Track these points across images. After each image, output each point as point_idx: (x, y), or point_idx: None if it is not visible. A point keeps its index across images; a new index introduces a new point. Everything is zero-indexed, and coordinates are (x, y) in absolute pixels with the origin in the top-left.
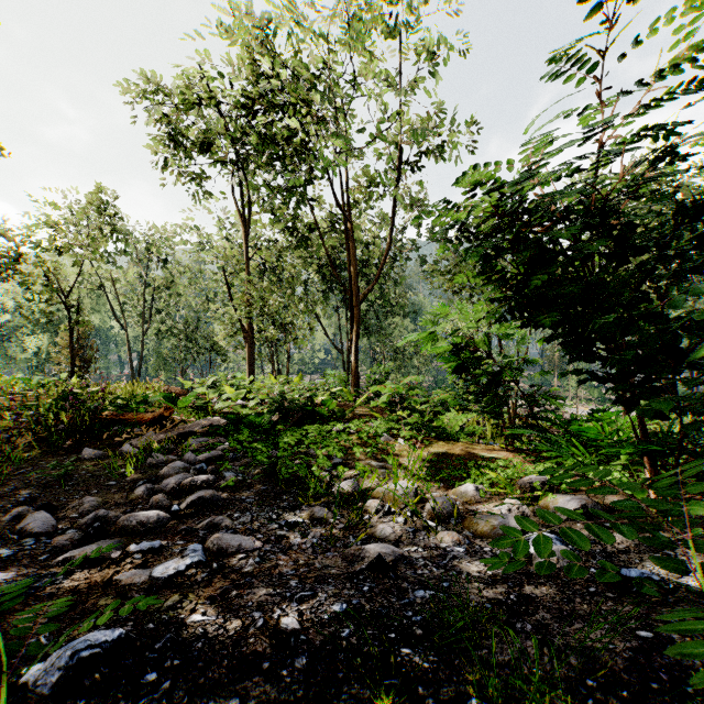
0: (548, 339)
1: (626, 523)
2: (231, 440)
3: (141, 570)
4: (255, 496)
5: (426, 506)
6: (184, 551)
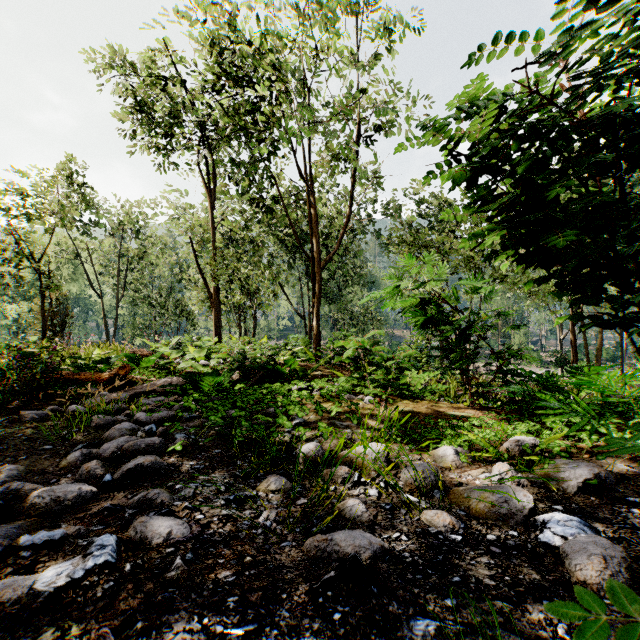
0: (541, 279)
1: None
2: (186, 399)
3: (23, 576)
4: (205, 462)
5: (401, 474)
6: (89, 547)
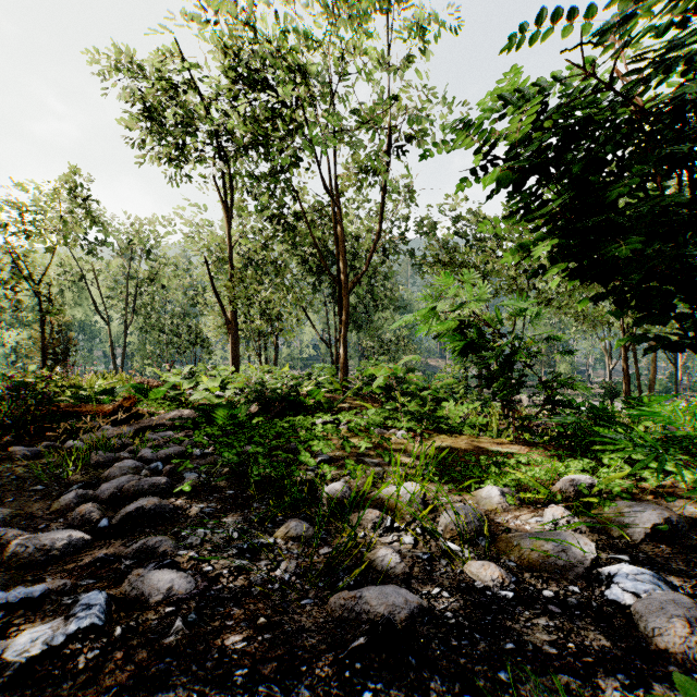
0: (600, 296)
1: None
2: (198, 434)
3: None
4: (217, 504)
5: (440, 519)
6: (72, 606)
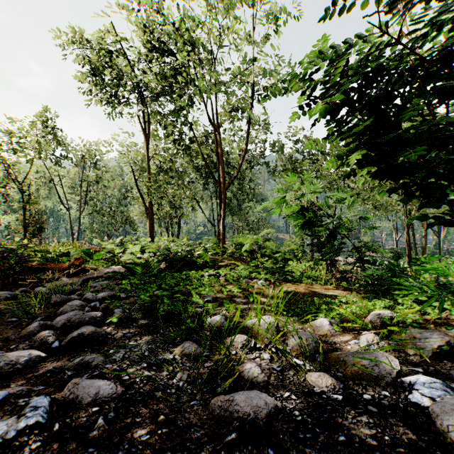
0: (398, 187)
1: None
2: (124, 283)
3: None
4: (135, 331)
5: (288, 341)
6: (24, 408)
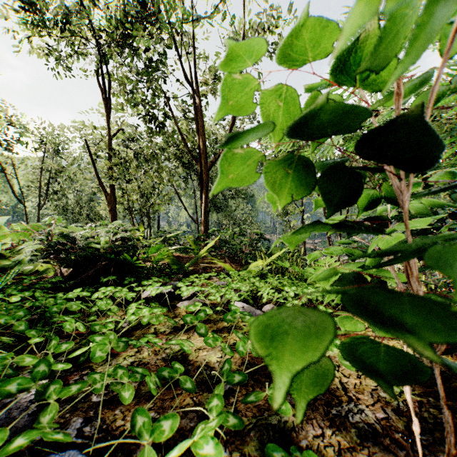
0: None
1: None
2: None
3: None
4: None
5: None
6: None
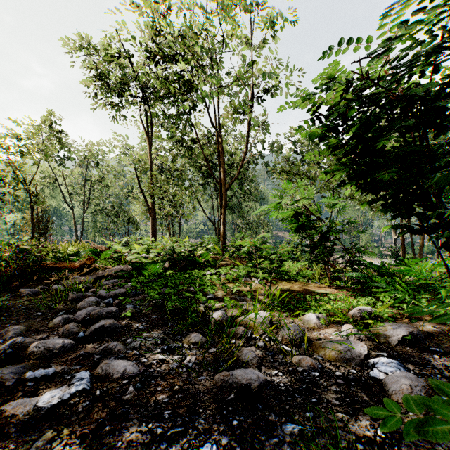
0: (375, 200)
1: (446, 347)
2: (133, 281)
3: (29, 398)
4: (147, 324)
5: (280, 332)
6: (72, 379)
